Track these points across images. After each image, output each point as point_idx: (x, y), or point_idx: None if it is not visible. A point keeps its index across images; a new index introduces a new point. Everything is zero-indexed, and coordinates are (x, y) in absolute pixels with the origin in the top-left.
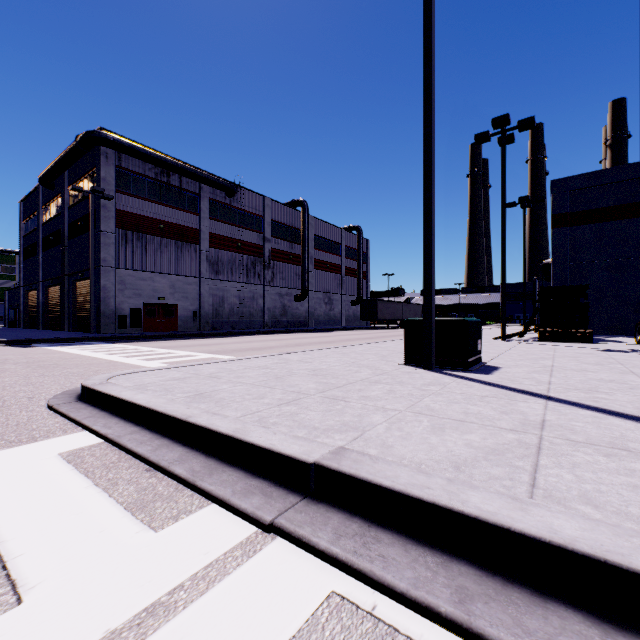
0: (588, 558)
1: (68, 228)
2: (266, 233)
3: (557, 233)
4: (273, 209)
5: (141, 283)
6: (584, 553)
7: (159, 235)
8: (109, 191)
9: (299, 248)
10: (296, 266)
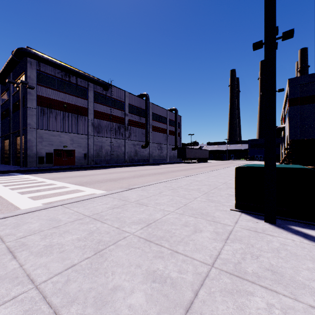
0: None
1: (12, 106)
2: (126, 111)
3: (292, 109)
4: (130, 98)
5: (53, 138)
6: None
7: (64, 110)
8: (32, 84)
9: (144, 119)
10: (142, 129)
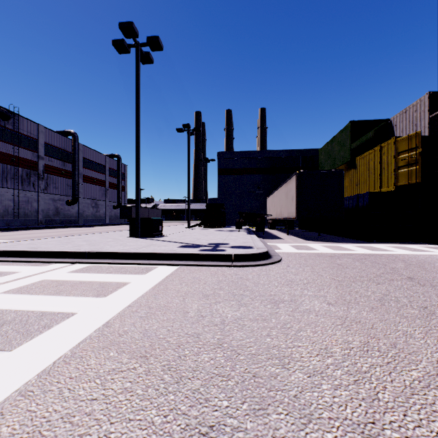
0: (134, 253)
1: None
2: (40, 152)
3: (220, 177)
4: (47, 135)
5: None
6: (134, 252)
7: None
8: None
9: (70, 166)
10: (68, 179)
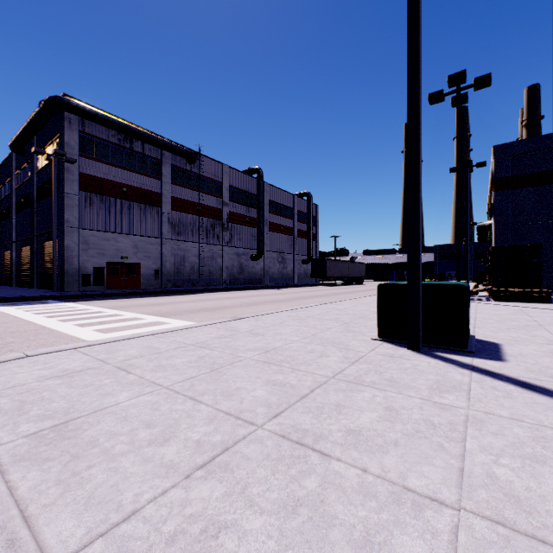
0: None
1: (37, 191)
2: (224, 198)
3: (499, 196)
4: (231, 176)
5: (104, 243)
6: None
7: (122, 198)
8: (72, 155)
9: (255, 212)
10: (252, 228)
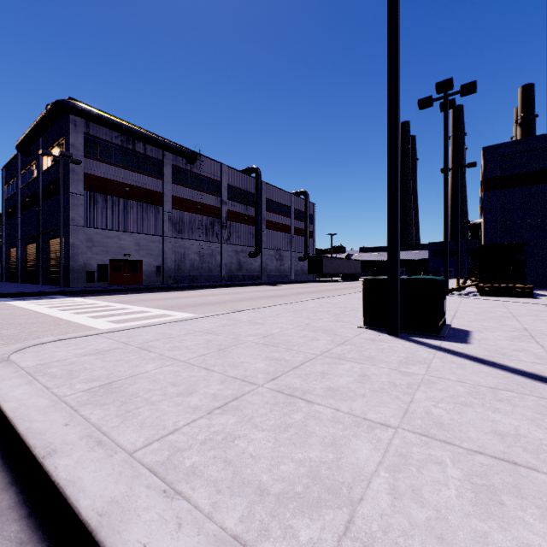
0: None
1: (42, 191)
2: (223, 196)
3: (488, 195)
4: (230, 175)
5: (108, 241)
6: None
7: (125, 197)
8: (78, 156)
9: (253, 210)
10: (250, 226)
